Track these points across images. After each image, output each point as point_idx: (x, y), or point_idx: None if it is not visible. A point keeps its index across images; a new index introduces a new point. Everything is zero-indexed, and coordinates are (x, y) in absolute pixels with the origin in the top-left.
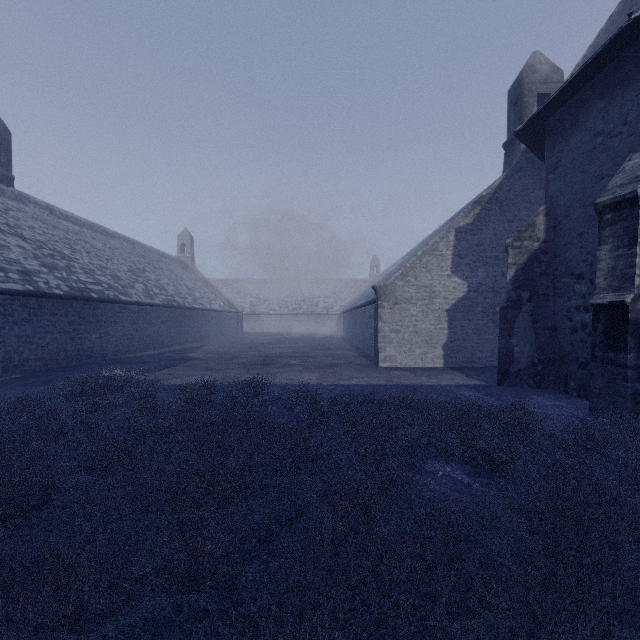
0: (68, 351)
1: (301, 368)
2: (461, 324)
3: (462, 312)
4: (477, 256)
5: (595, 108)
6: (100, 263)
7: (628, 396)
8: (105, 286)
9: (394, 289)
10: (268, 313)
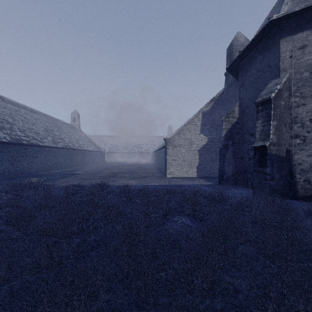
0: (10, 170)
1: (129, 178)
2: (205, 157)
3: (205, 151)
4: (212, 125)
5: (258, 59)
6: (28, 126)
7: (267, 187)
8: (31, 138)
9: (174, 140)
10: (118, 152)
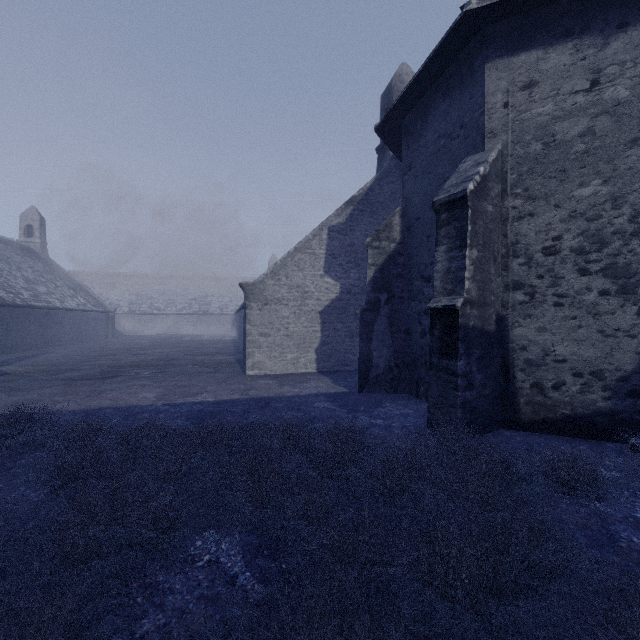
0: None
1: (147, 381)
2: (334, 326)
3: (335, 314)
4: (350, 257)
5: (439, 110)
6: None
7: (458, 406)
8: None
9: (264, 288)
10: (151, 313)
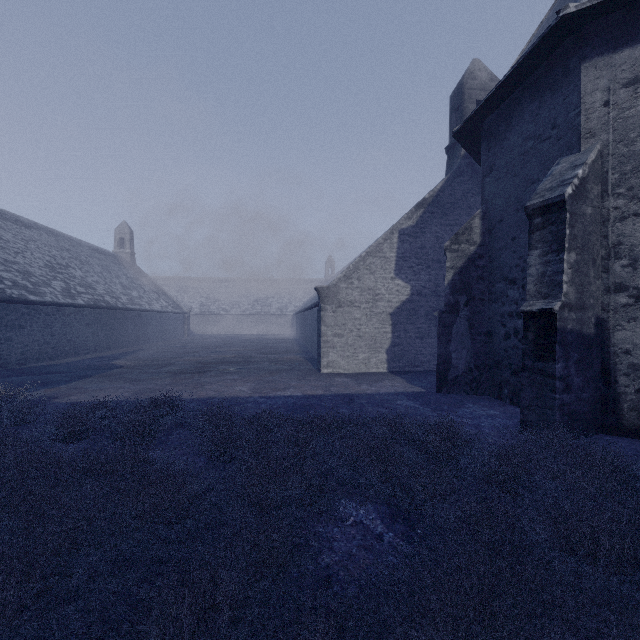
0: None
1: (237, 376)
2: (404, 328)
3: (405, 315)
4: (420, 259)
5: (526, 111)
6: (6, 256)
7: (556, 408)
8: (8, 283)
9: (337, 291)
10: (219, 314)
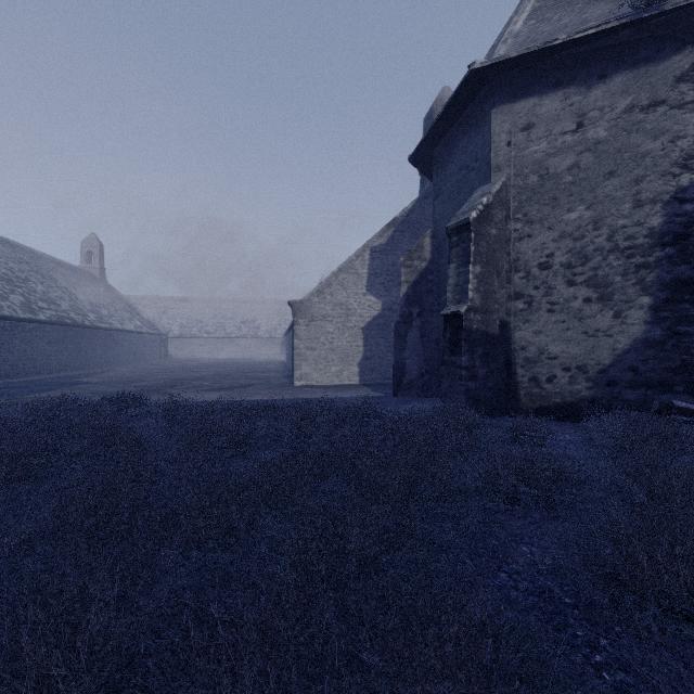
0: None
1: (208, 388)
2: (376, 342)
3: (377, 330)
4: (391, 276)
5: (461, 144)
6: None
7: (462, 393)
8: None
9: (310, 306)
10: (201, 336)
